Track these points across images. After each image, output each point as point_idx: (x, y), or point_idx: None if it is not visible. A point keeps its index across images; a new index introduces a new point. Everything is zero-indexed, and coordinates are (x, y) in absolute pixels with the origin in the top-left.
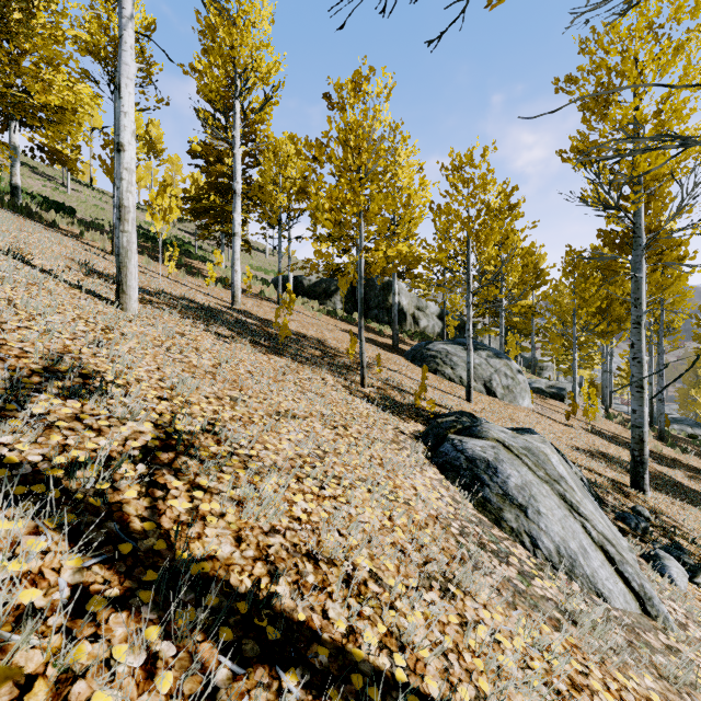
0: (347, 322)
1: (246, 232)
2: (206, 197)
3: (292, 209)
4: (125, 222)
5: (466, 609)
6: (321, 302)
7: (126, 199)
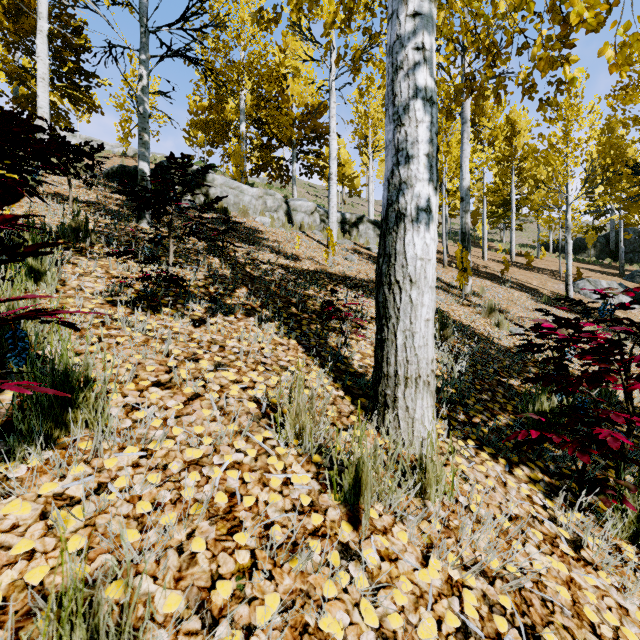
0: (591, 264)
1: (521, 210)
2: (496, 211)
3: (547, 205)
4: (484, 241)
5: (545, 286)
6: (576, 255)
7: (484, 235)
